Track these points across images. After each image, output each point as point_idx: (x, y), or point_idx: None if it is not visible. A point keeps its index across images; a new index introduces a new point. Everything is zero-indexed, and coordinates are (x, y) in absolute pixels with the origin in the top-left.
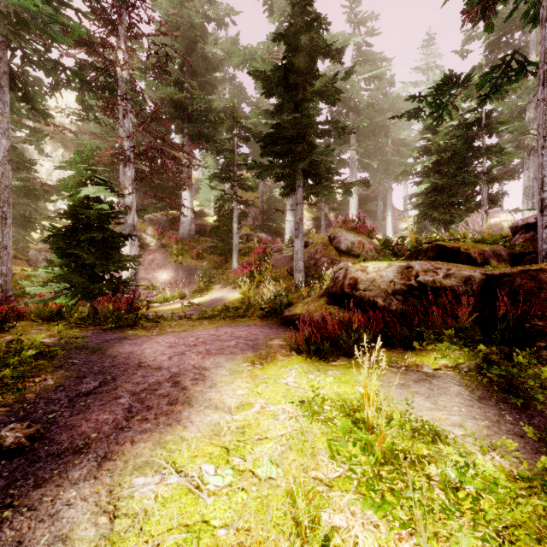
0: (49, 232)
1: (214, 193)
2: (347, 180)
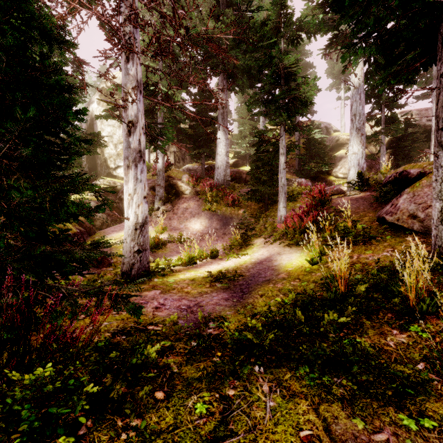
0: (108, 186)
1: (248, 143)
2: (403, 112)
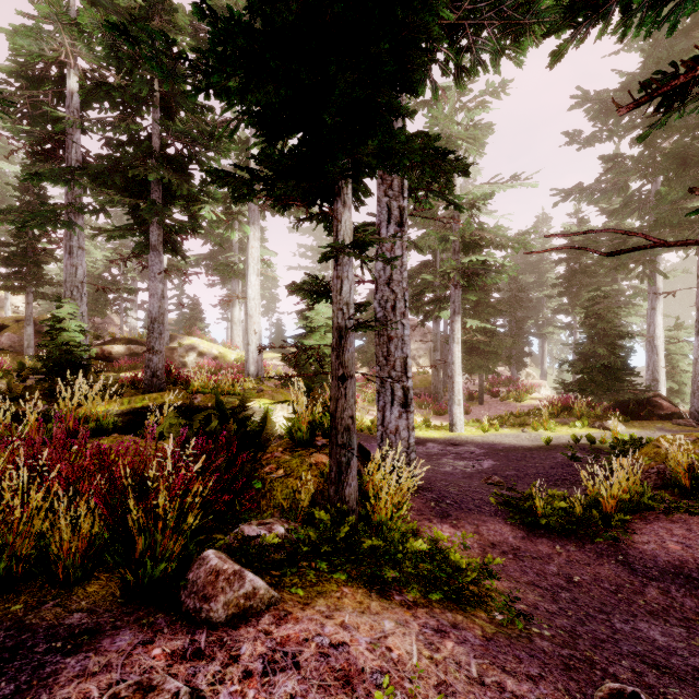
0: None
1: None
2: None
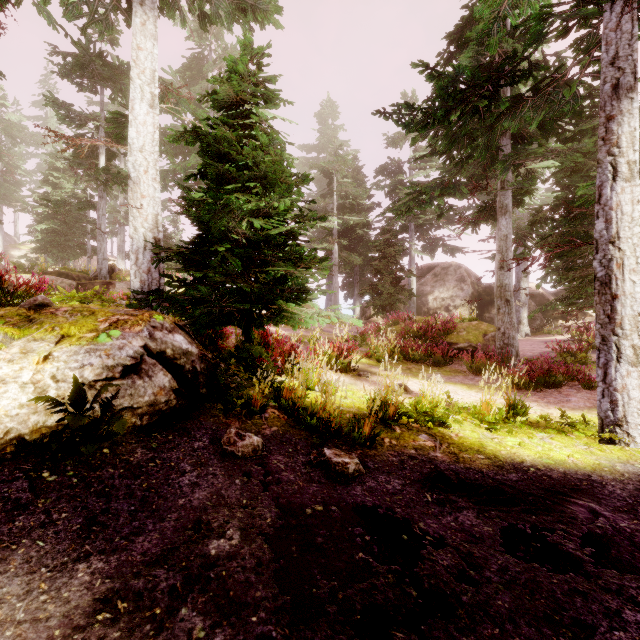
0: None
1: None
2: None
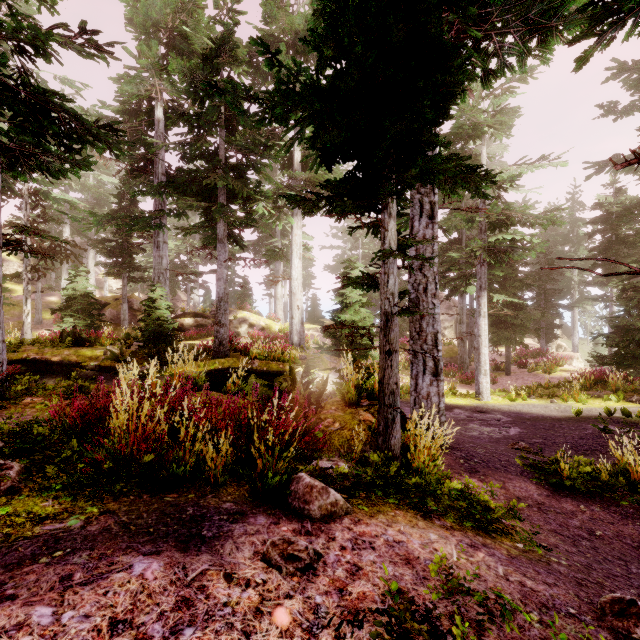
0: None
1: None
2: None
